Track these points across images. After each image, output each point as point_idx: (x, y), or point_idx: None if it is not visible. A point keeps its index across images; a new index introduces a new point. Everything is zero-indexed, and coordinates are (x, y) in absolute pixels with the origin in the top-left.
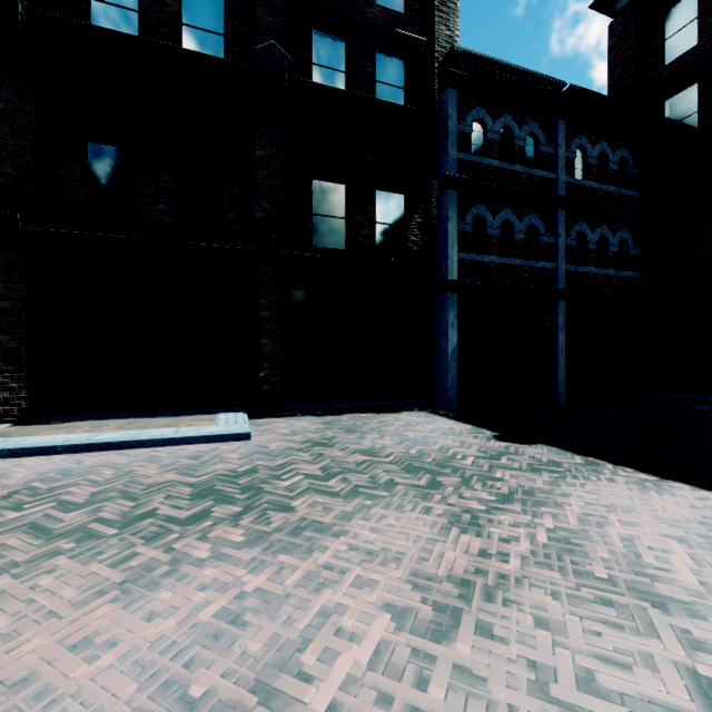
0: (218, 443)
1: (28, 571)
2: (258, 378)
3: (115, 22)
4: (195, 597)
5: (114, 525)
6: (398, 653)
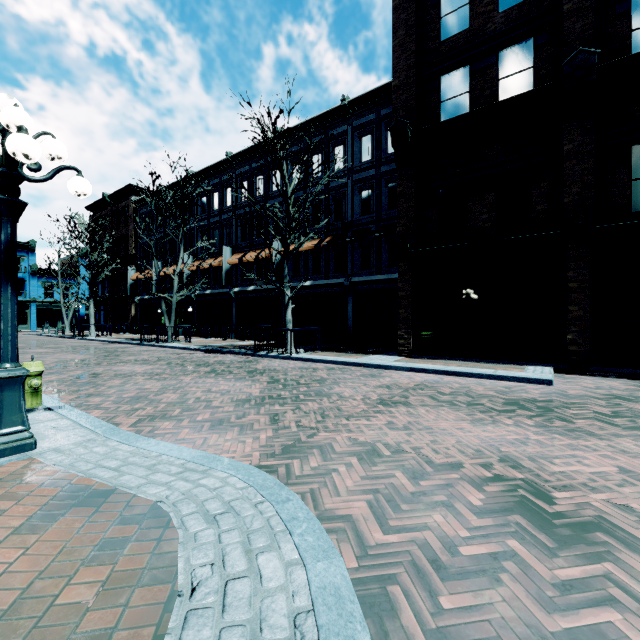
0: (525, 383)
1: (434, 408)
2: (565, 340)
3: (454, 108)
4: (503, 432)
5: (463, 404)
6: (612, 477)
